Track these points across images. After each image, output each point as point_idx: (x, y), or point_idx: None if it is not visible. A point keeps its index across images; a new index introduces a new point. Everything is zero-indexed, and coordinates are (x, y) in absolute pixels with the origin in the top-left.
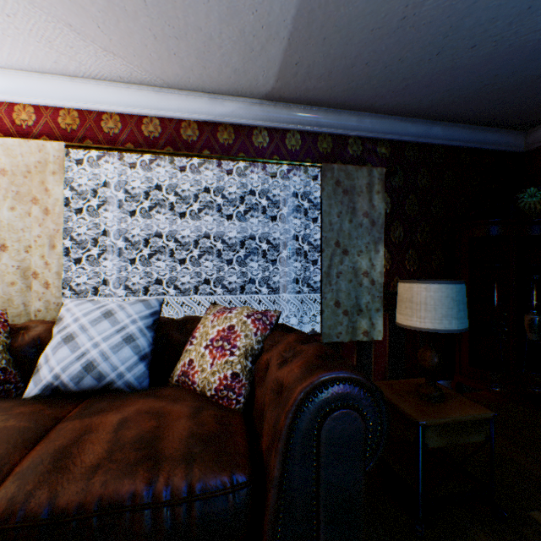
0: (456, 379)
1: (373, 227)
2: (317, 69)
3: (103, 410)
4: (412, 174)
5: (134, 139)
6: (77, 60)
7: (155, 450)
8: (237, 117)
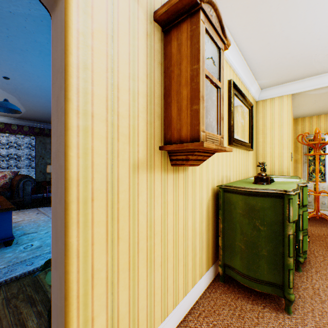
0: None
1: None
2: (31, 118)
3: None
4: None
5: None
6: None
7: None
8: (6, 121)
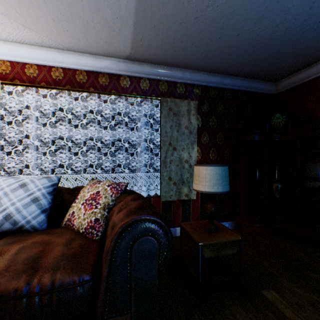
0: (237, 220)
1: (190, 135)
2: (154, 43)
3: (12, 242)
4: (214, 105)
5: (46, 80)
6: (6, 31)
7: (36, 264)
8: (110, 69)
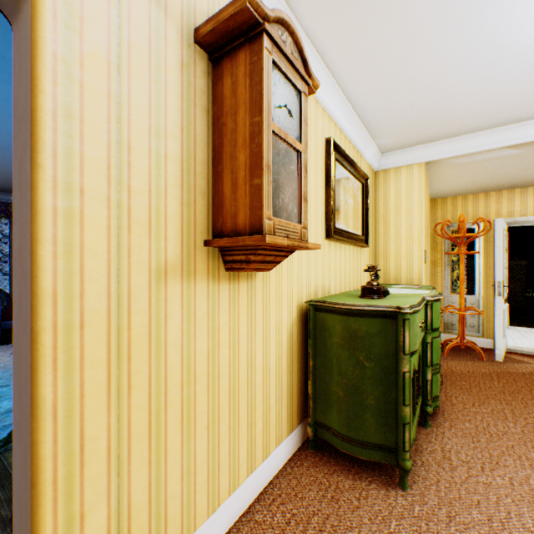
0: None
1: None
2: (3, 187)
3: None
4: None
5: None
6: None
7: None
8: None
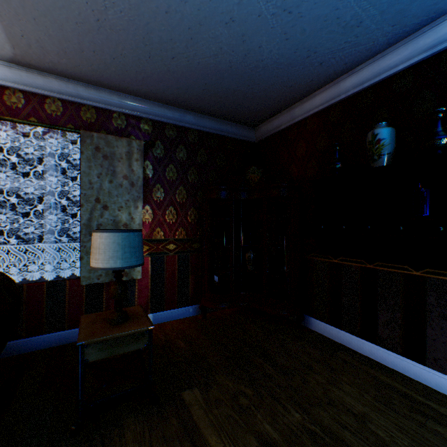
0: (202, 303)
1: (133, 188)
2: (49, 46)
3: None
4: (172, 149)
5: None
6: None
7: None
8: None
